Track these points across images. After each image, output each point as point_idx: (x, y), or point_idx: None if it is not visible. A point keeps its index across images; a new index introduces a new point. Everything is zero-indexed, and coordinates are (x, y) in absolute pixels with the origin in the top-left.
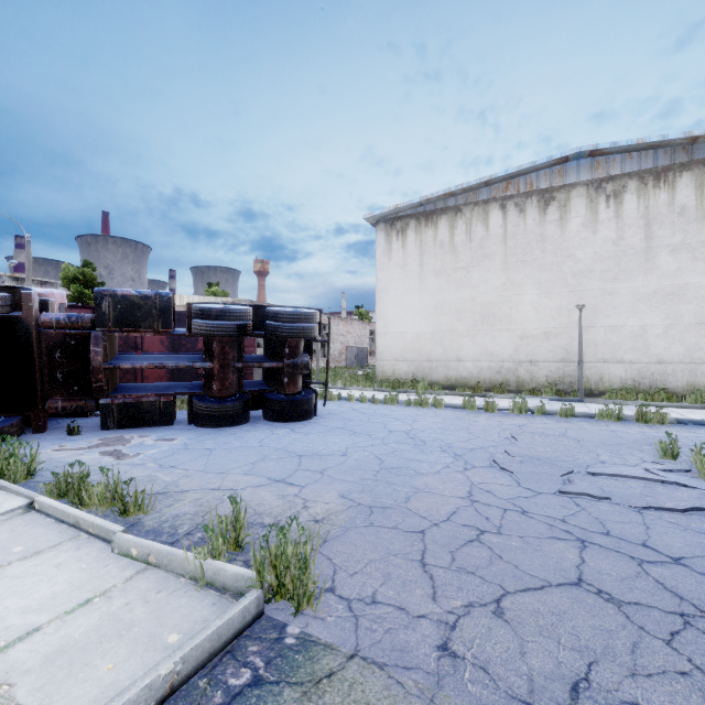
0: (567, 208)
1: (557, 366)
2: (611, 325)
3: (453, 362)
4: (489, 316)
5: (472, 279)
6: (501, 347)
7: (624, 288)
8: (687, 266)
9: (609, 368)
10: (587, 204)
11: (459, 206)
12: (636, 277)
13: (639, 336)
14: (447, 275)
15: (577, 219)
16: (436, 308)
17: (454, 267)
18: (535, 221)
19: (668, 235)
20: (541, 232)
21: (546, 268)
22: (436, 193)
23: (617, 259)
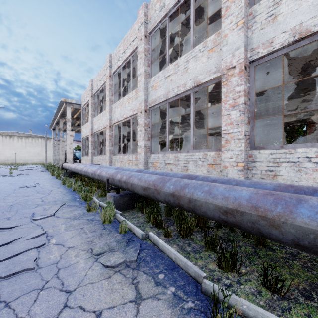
0: (14, 138)
1: (13, 161)
2: (21, 155)
3: None
4: None
5: None
6: (2, 158)
7: (23, 150)
8: (31, 149)
9: (21, 161)
10: (17, 138)
11: None
12: (24, 149)
13: (25, 157)
14: None
15: (16, 140)
16: None
17: None
18: (9, 139)
19: (28, 144)
20: (10, 141)
21: (11, 146)
22: None
23: (22, 147)
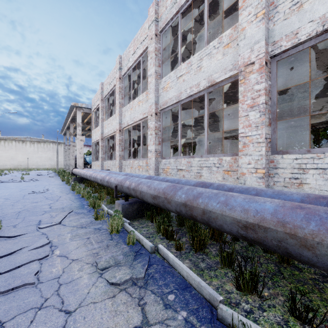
0: (27, 144)
1: (25, 166)
2: (33, 160)
3: (5, 166)
4: (13, 158)
5: (9, 152)
6: (15, 163)
7: (35, 156)
8: (43, 154)
9: (33, 166)
10: (30, 144)
11: (6, 139)
12: (36, 154)
13: (37, 162)
14: (4, 151)
15: (28, 145)
16: (1, 156)
17: (5, 149)
18: (21, 145)
19: (40, 150)
20: (22, 146)
21: (23, 152)
22: (1, 137)
23: (34, 152)
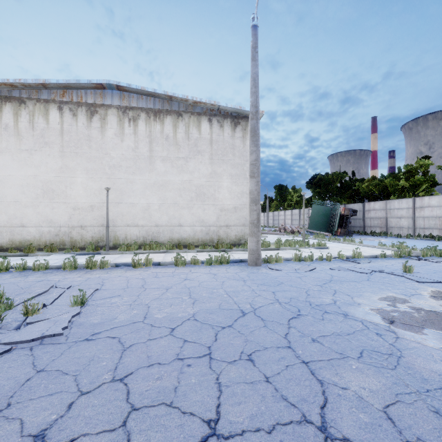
0: (106, 121)
1: (99, 229)
2: (132, 202)
3: (17, 228)
4: (49, 191)
5: (34, 160)
6: (59, 216)
7: (138, 179)
8: (170, 170)
9: (131, 230)
10: (118, 121)
11: (23, 98)
12: (145, 173)
13: (146, 210)
14: (12, 154)
15: (112, 130)
16: (1, 182)
17: (18, 148)
18: (85, 125)
19: (160, 150)
20: (88, 134)
21: (92, 160)
22: None
23: (135, 160)
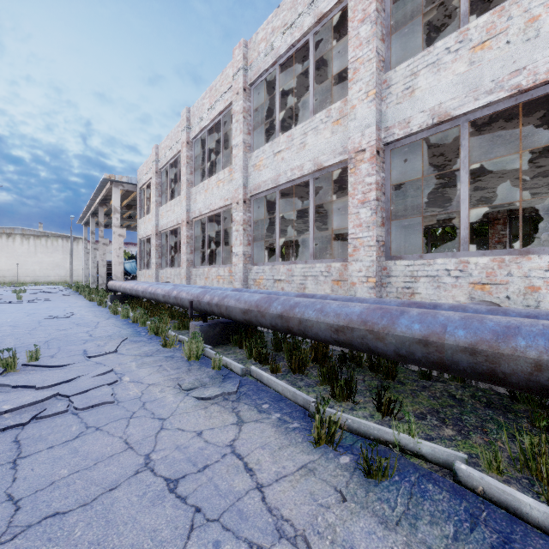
0: (15, 239)
1: (13, 278)
2: (27, 268)
3: None
4: None
5: None
6: None
7: (30, 260)
8: (44, 257)
9: (27, 278)
10: (21, 239)
11: None
12: (33, 258)
13: (34, 271)
14: None
15: (18, 242)
16: None
17: None
18: (6, 241)
19: (40, 250)
20: (7, 244)
21: (9, 253)
22: None
23: (29, 253)
